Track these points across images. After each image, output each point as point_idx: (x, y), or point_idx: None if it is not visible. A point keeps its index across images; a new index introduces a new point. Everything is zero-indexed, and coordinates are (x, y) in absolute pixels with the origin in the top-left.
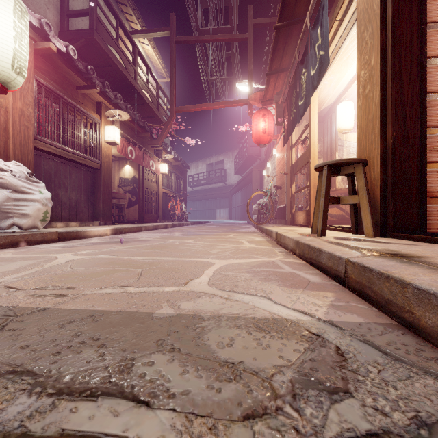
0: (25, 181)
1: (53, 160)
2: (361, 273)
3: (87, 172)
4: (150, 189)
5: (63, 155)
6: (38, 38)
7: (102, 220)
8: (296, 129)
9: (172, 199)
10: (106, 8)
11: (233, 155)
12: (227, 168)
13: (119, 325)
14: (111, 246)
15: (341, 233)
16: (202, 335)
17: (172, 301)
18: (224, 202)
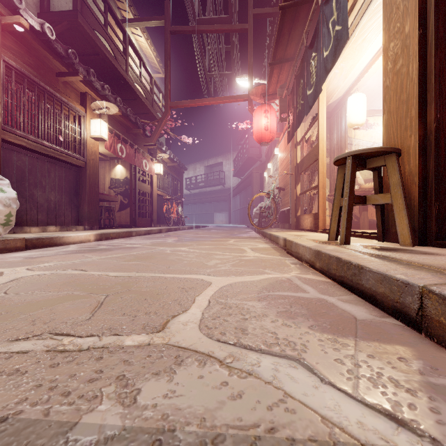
0: None
1: (26, 155)
2: None
3: (70, 170)
4: (144, 191)
5: (40, 149)
6: (6, 11)
7: (87, 224)
8: (301, 125)
9: (167, 202)
10: None
11: (232, 156)
12: (226, 171)
13: None
14: (86, 255)
15: (363, 240)
16: None
17: (128, 377)
18: (223, 205)
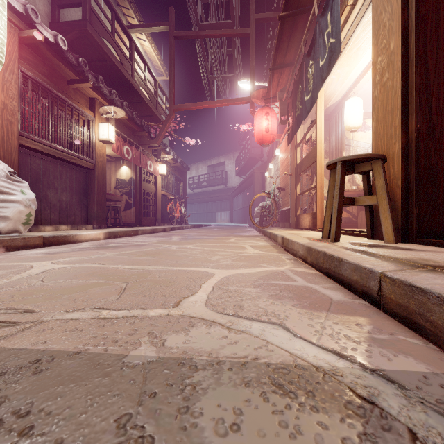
0: (5, 179)
1: (41, 159)
2: (406, 294)
3: (80, 172)
4: (148, 191)
5: (53, 153)
6: (23, 26)
7: (95, 223)
8: (301, 127)
9: (171, 201)
10: (101, 1)
11: (234, 156)
12: (228, 170)
13: (69, 381)
14: (100, 252)
15: (355, 238)
16: (192, 403)
17: (156, 333)
18: (225, 204)
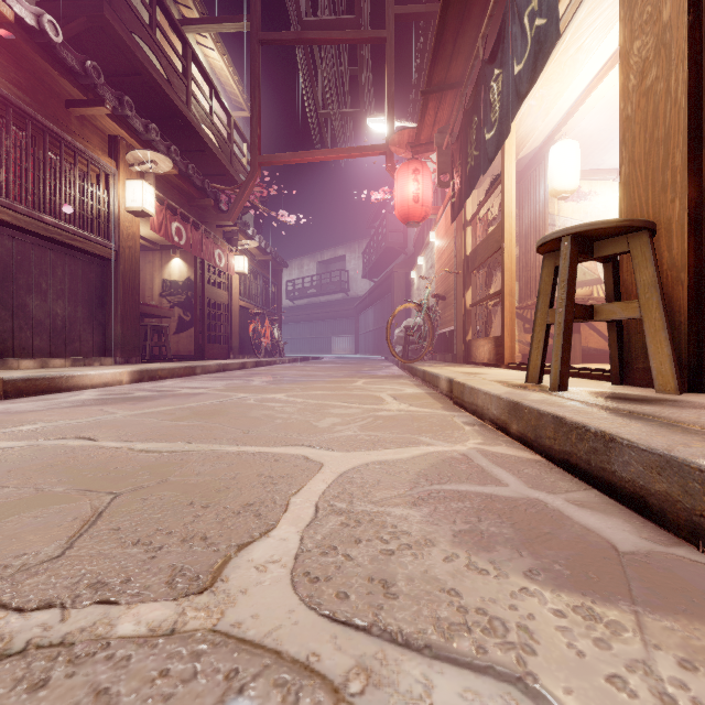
0: None
1: (13, 238)
2: None
3: (91, 264)
4: (217, 301)
5: (36, 228)
6: None
7: (119, 355)
8: (474, 193)
9: (256, 319)
10: None
11: (361, 247)
12: (351, 269)
13: None
14: (106, 409)
15: (585, 382)
16: None
17: None
18: (346, 324)
